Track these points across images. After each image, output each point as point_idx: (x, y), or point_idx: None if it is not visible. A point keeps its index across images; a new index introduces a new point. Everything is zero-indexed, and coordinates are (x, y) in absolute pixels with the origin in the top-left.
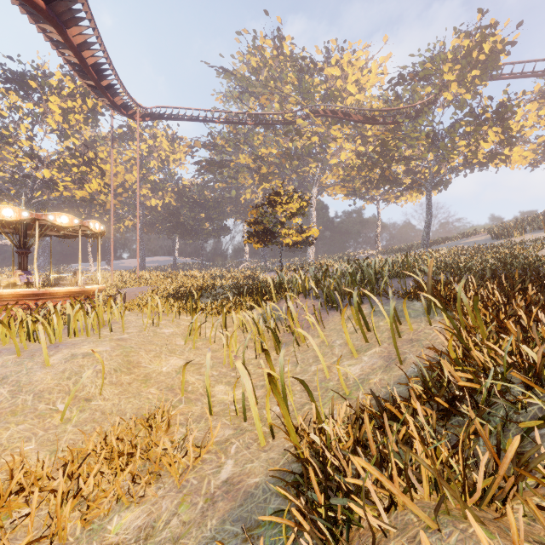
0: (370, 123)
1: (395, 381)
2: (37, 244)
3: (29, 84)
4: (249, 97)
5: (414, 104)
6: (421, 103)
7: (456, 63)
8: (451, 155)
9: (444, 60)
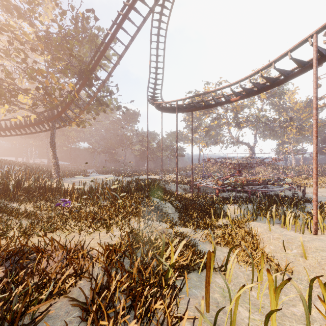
0: None
1: (202, 288)
2: None
3: None
4: None
5: None
6: None
7: None
8: None
9: None
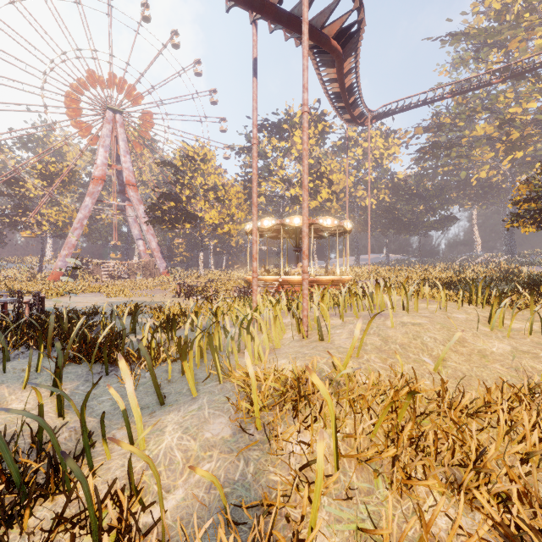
0: None
1: None
2: (312, 243)
3: (282, 128)
4: (490, 50)
5: None
6: None
7: None
8: None
9: None
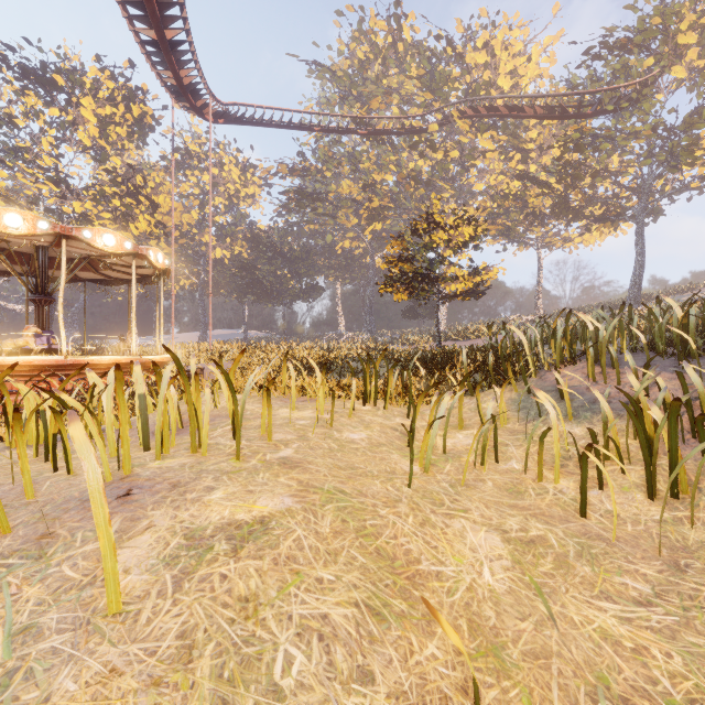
0: (556, 117)
1: None
2: (63, 280)
3: (53, 81)
4: (355, 102)
5: (631, 82)
6: (641, 80)
7: (699, 16)
8: (687, 161)
9: (678, 13)
